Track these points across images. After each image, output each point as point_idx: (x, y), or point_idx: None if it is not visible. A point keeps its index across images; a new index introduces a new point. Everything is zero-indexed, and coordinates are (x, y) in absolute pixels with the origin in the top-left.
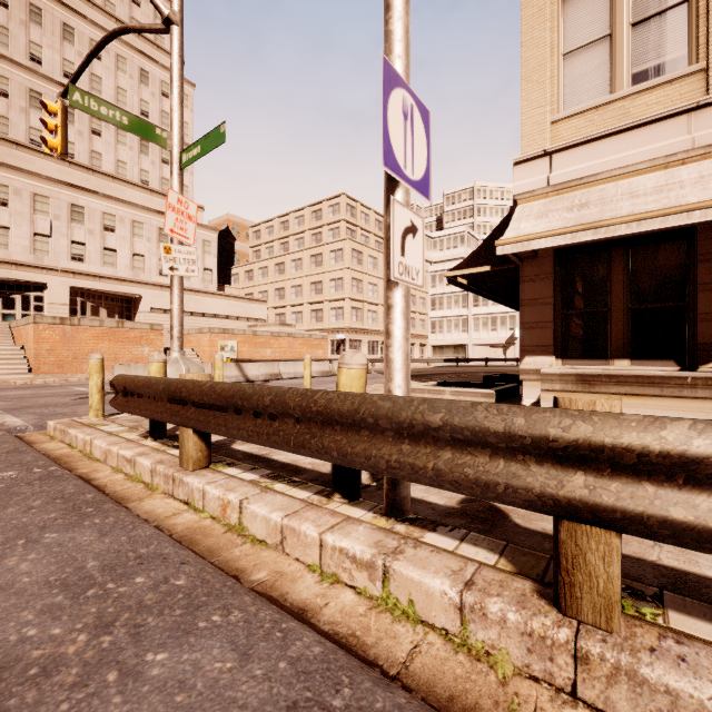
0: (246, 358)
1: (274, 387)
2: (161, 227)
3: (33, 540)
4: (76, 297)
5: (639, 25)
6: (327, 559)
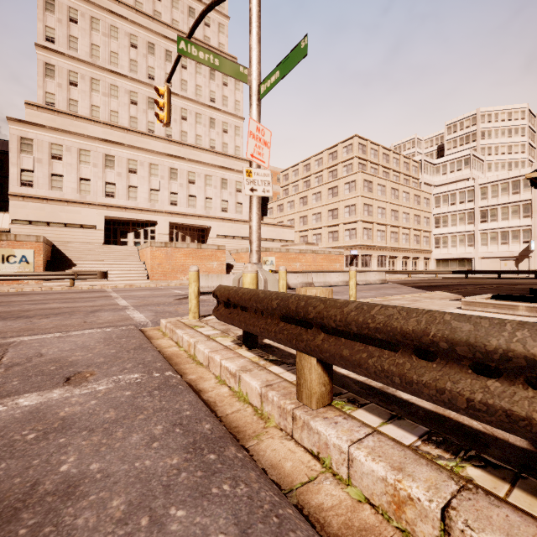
0: None
1: None
2: (223, 177)
3: (158, 519)
4: (173, 229)
5: None
6: None
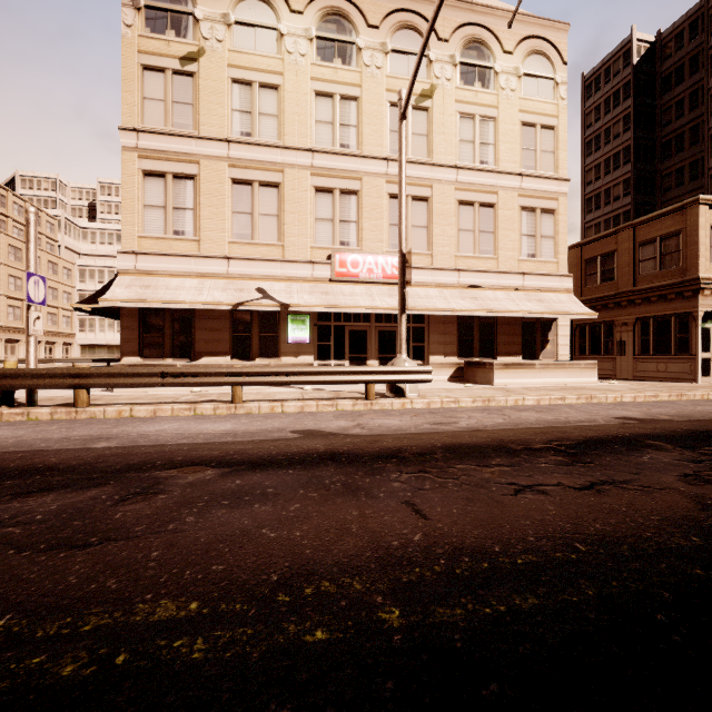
0: None
1: None
2: None
3: None
4: None
5: (176, 209)
6: (5, 417)
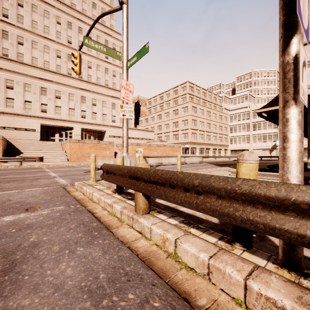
0: (146, 156)
1: (198, 174)
2: (113, 102)
3: (72, 251)
4: (83, 132)
5: None
6: (252, 299)
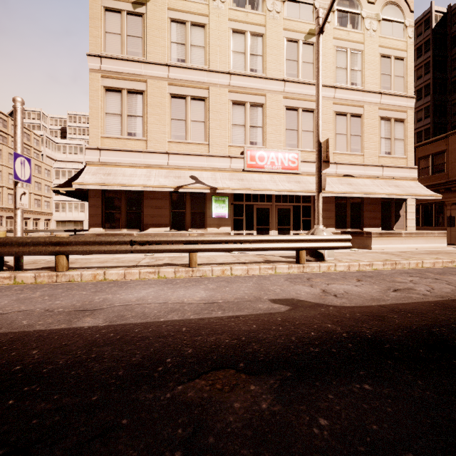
0: None
1: None
2: None
3: None
4: None
5: (130, 116)
6: None
